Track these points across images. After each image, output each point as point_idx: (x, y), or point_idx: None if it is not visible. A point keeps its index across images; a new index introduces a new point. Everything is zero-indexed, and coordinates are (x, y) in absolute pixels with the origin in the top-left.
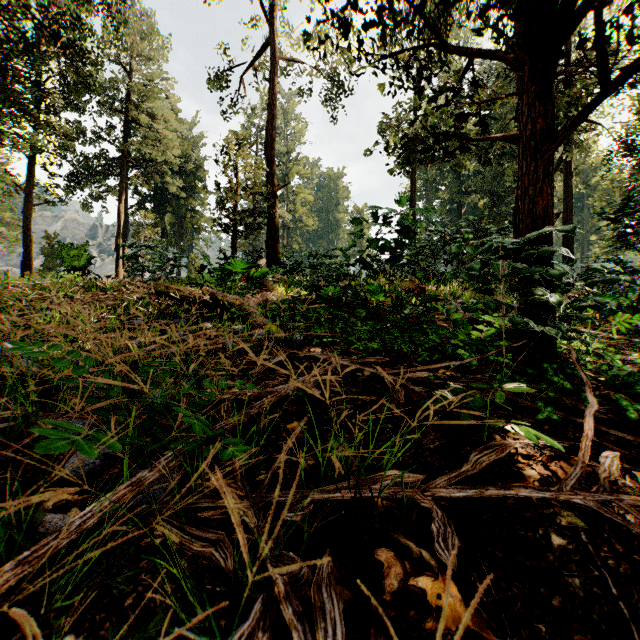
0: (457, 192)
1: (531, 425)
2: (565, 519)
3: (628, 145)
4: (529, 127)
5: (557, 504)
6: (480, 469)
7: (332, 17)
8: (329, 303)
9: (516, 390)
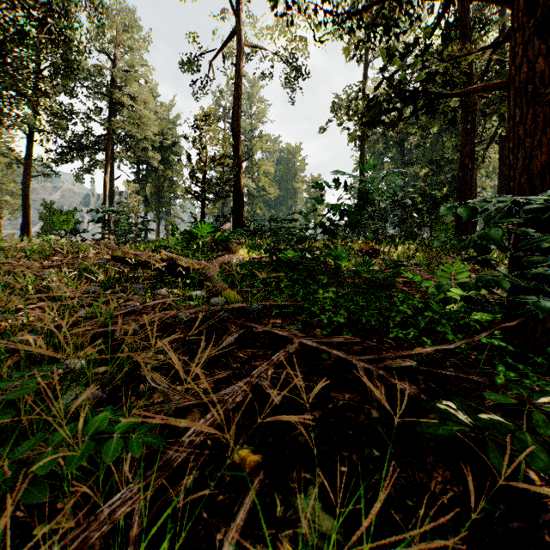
0: (401, 163)
1: None
2: None
3: None
4: (524, 68)
5: None
6: None
7: None
8: (289, 266)
9: None
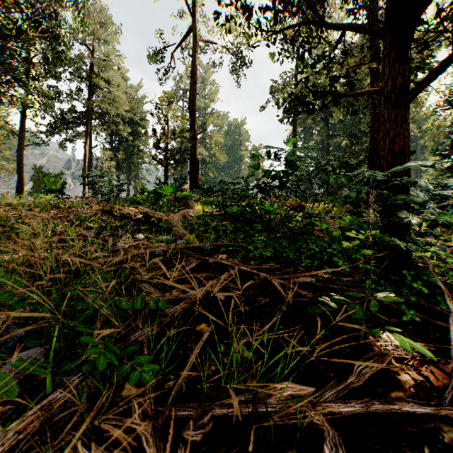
0: (326, 135)
1: (397, 325)
2: (446, 434)
3: (450, 101)
4: (390, 83)
5: (436, 416)
6: (364, 381)
7: (235, 2)
8: (233, 218)
9: (387, 299)
